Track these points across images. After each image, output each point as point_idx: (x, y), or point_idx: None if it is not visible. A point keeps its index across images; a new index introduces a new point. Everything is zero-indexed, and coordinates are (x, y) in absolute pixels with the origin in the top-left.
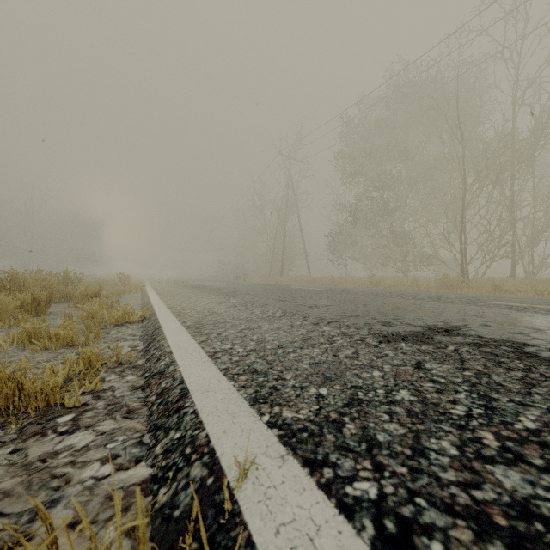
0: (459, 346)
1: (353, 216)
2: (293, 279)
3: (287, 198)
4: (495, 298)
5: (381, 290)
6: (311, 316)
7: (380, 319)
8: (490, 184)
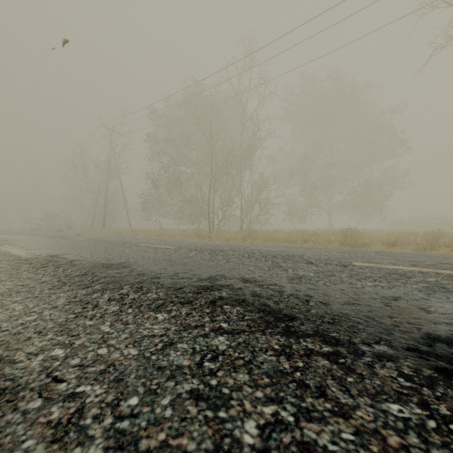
0: (36, 260)
1: (155, 185)
2: (108, 231)
3: (109, 163)
4: (158, 242)
5: (123, 239)
6: (10, 254)
7: (44, 253)
8: (225, 174)
